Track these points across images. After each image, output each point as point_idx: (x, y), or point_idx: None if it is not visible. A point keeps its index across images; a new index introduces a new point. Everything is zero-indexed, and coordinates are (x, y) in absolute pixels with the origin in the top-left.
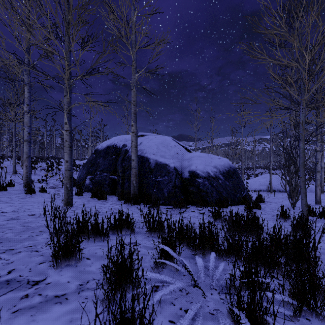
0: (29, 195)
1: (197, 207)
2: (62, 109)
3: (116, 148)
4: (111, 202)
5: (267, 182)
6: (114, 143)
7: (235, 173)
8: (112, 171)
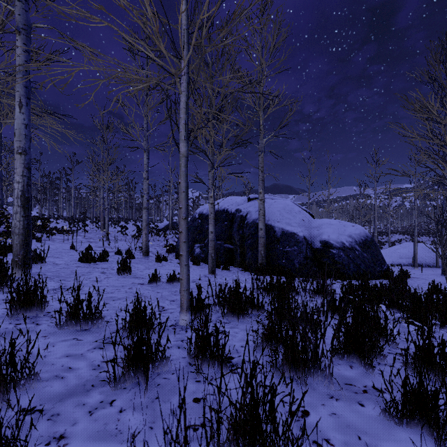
0: (159, 263)
1: (334, 279)
2: (201, 181)
3: (227, 213)
4: (239, 273)
5: (410, 253)
6: (223, 207)
7: (373, 243)
8: (226, 240)
